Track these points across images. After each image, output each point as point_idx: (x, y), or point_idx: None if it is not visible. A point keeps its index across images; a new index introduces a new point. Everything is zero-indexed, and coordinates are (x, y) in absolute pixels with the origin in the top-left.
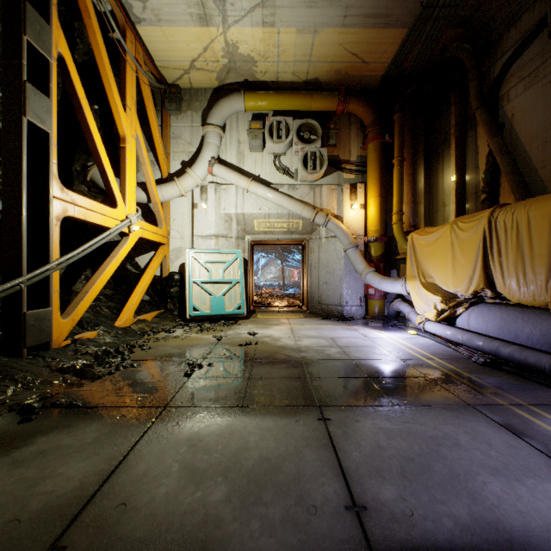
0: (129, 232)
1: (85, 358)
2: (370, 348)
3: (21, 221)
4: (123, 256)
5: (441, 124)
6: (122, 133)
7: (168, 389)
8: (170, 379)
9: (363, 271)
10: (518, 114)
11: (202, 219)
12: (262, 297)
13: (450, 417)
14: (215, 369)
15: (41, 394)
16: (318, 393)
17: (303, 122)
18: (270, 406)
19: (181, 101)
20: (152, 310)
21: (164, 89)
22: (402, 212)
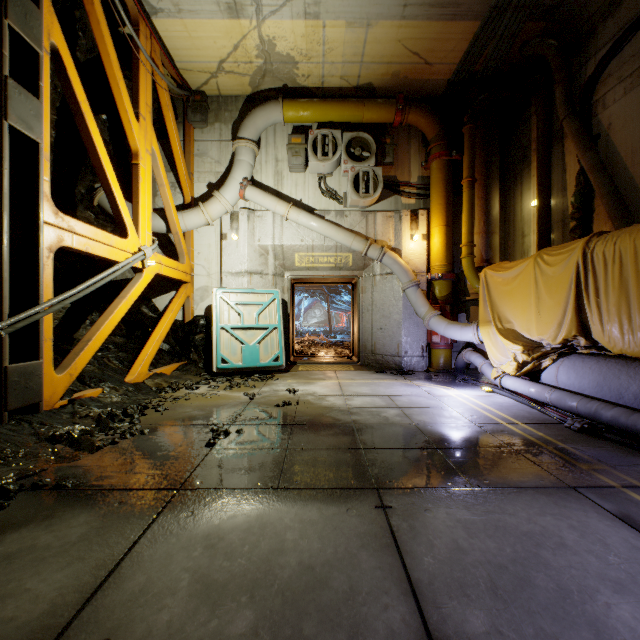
0: (143, 268)
1: (84, 423)
2: (437, 409)
3: (2, 252)
4: (135, 297)
5: (519, 138)
6: (134, 148)
7: (184, 464)
8: (188, 450)
9: (426, 315)
10: (617, 122)
11: (233, 253)
12: (304, 346)
13: (548, 504)
14: (245, 437)
15: (21, 472)
16: (375, 470)
17: (353, 136)
18: (314, 489)
19: (207, 111)
20: (173, 361)
21: (186, 96)
22: (473, 243)
